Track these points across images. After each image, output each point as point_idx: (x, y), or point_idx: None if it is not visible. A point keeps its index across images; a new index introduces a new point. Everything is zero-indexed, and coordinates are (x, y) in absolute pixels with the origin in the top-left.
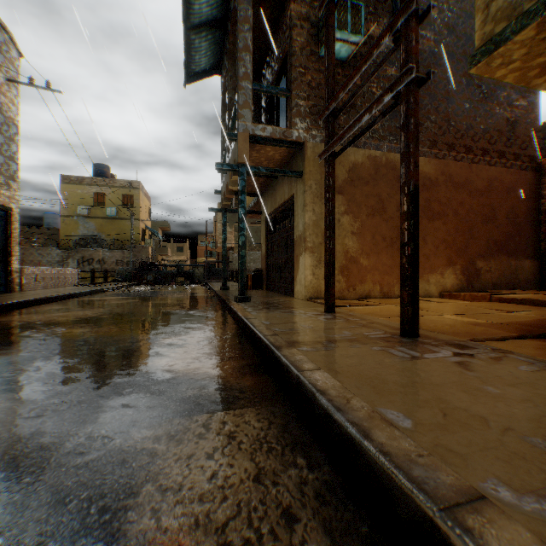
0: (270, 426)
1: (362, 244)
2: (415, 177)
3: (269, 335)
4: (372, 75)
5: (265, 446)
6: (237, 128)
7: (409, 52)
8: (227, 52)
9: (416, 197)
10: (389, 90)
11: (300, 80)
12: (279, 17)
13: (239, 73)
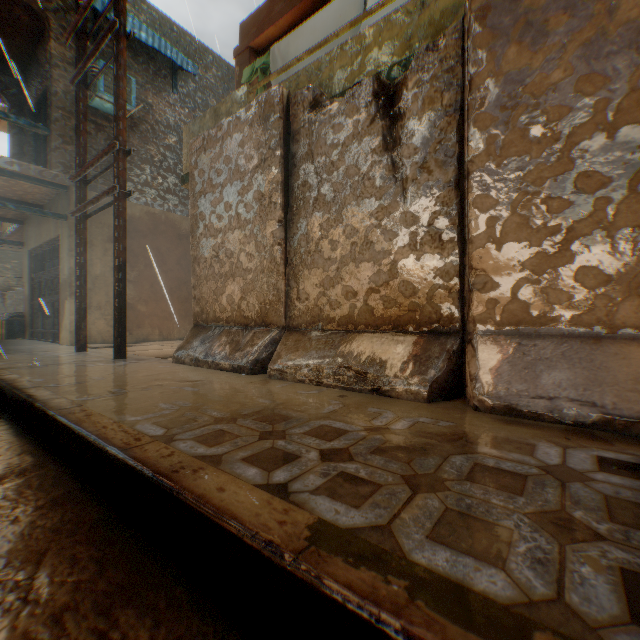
0: None
1: (140, 292)
2: (123, 255)
3: None
4: (109, 168)
5: None
6: None
7: (118, 173)
8: None
9: (124, 268)
10: (109, 191)
11: (65, 123)
12: (46, 30)
13: None
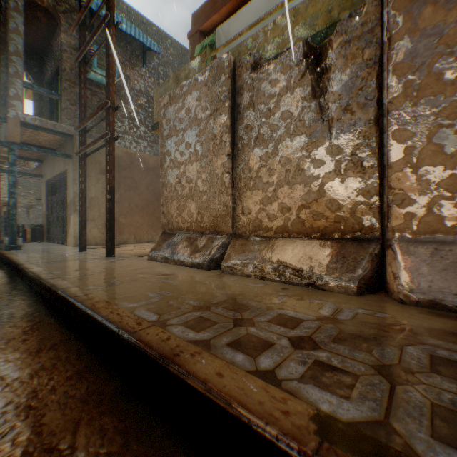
0: (6, 288)
1: (121, 209)
2: (112, 182)
3: (22, 262)
4: (101, 120)
5: (0, 291)
6: (9, 113)
7: (109, 123)
8: (0, 36)
9: (113, 192)
10: (102, 136)
11: (71, 90)
12: (57, 27)
13: (10, 71)
